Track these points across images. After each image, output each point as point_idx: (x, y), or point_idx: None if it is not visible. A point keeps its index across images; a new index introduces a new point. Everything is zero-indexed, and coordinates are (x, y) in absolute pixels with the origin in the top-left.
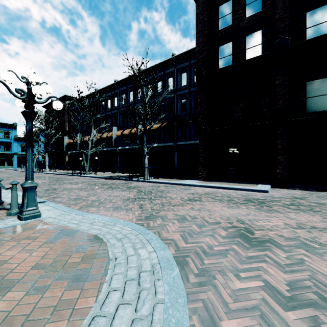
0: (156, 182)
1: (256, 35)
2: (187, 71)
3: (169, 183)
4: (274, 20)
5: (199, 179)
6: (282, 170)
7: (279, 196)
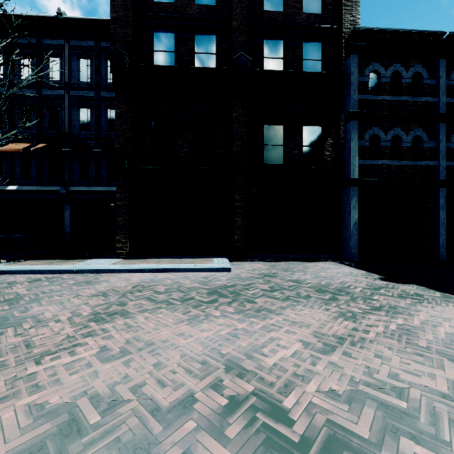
0: (7, 271)
1: (209, 38)
2: (92, 57)
3: (45, 270)
4: (231, 28)
5: (116, 255)
6: (241, 237)
7: (248, 276)
